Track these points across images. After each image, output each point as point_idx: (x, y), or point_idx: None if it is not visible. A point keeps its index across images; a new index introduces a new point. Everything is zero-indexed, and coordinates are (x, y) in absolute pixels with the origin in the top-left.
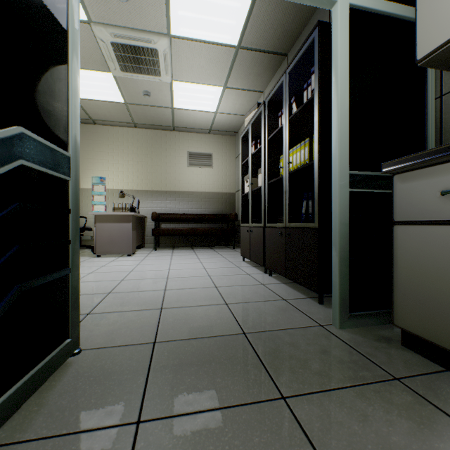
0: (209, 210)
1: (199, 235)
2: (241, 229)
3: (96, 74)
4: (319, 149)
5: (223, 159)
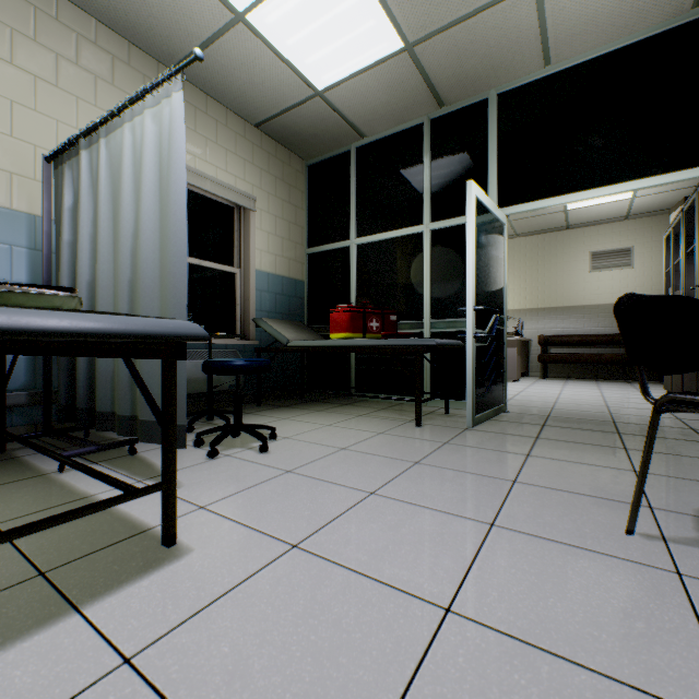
0: None
1: (605, 363)
2: None
3: None
4: None
5: (653, 252)
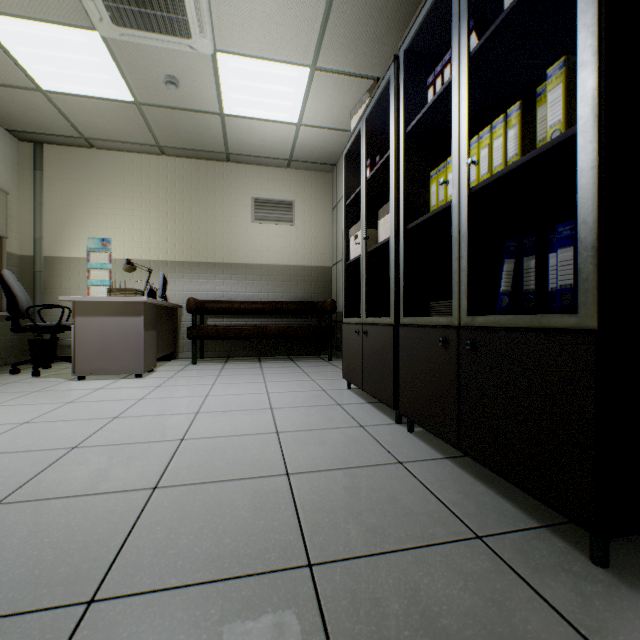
0: (289, 296)
1: (270, 337)
2: (344, 328)
3: (69, 33)
4: (601, 83)
5: (313, 211)
